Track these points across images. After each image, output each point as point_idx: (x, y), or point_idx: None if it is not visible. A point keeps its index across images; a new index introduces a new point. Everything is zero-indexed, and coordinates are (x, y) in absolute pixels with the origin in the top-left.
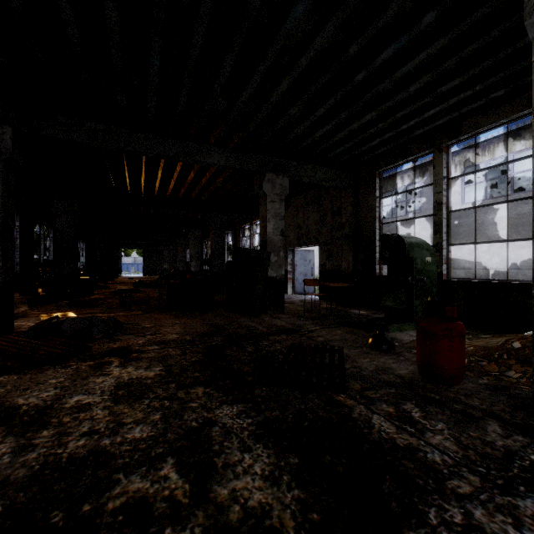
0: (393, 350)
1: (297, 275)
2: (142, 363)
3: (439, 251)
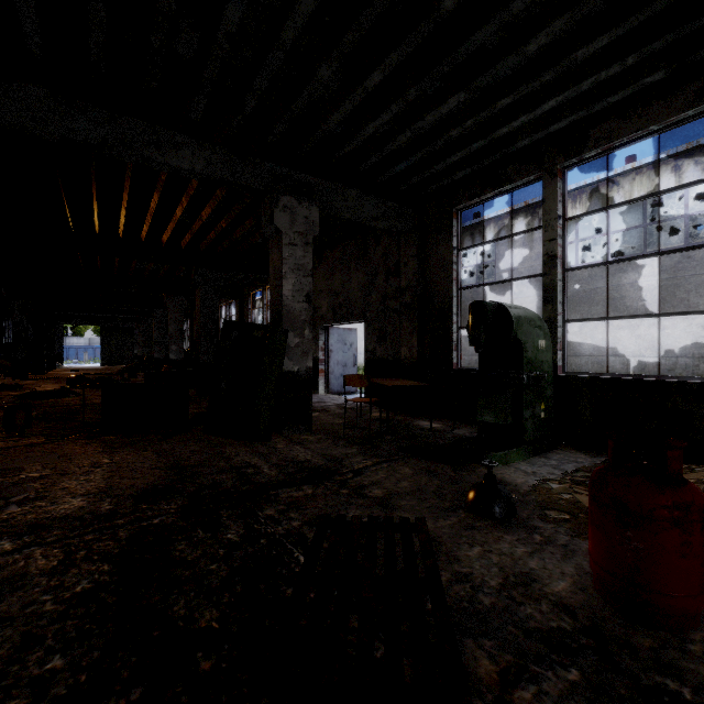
0: (515, 515)
1: (333, 366)
2: None
3: (551, 331)
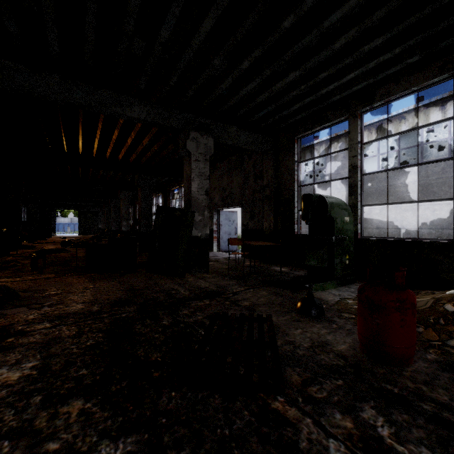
0: (323, 315)
1: (222, 234)
2: (12, 355)
3: (354, 211)
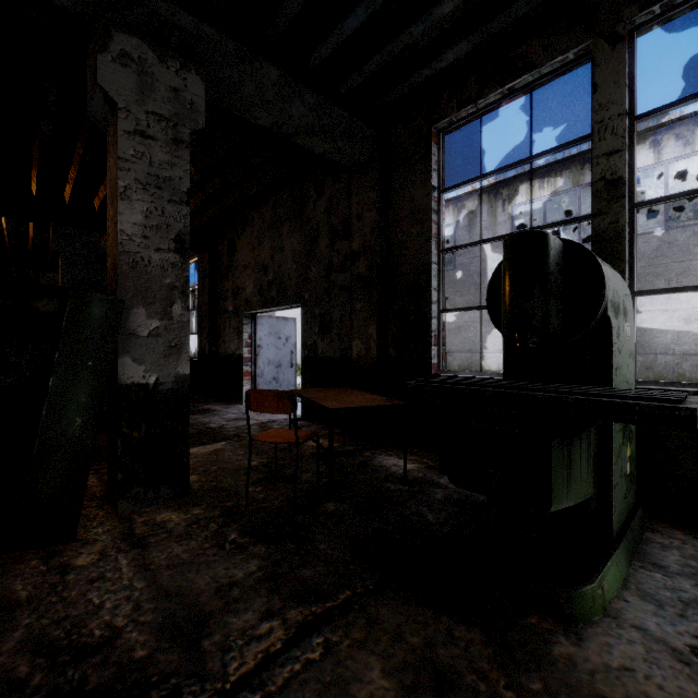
0: None
1: (262, 367)
2: None
3: None
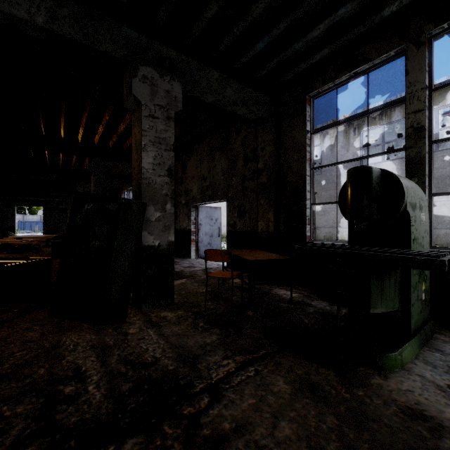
0: None
1: (202, 236)
2: None
3: None
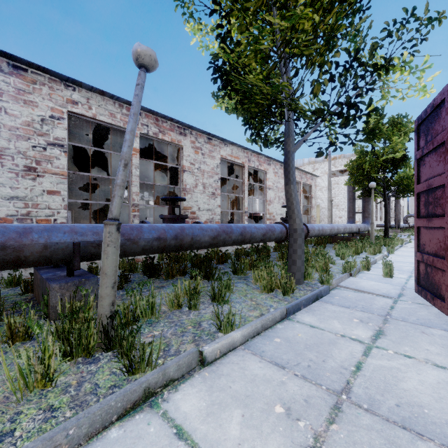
0: None
1: None
2: None
3: None
